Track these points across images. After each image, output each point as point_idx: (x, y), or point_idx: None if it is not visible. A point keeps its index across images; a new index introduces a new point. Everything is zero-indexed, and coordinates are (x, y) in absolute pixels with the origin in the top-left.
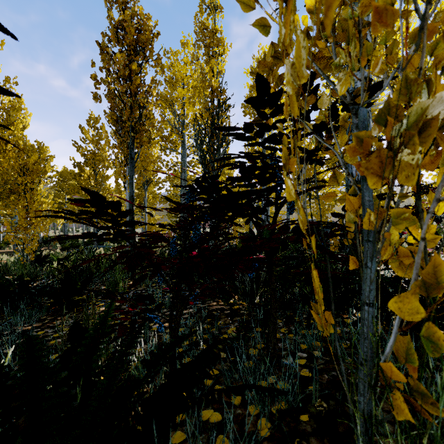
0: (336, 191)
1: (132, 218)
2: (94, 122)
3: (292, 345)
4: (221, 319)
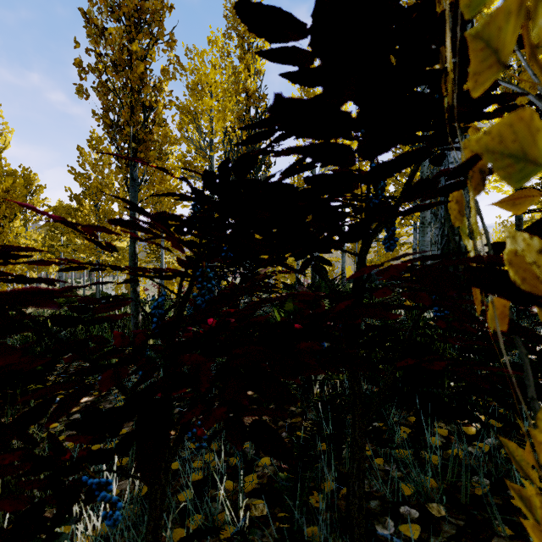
0: (401, 233)
1: (134, 264)
2: (97, 143)
3: (387, 489)
4: None
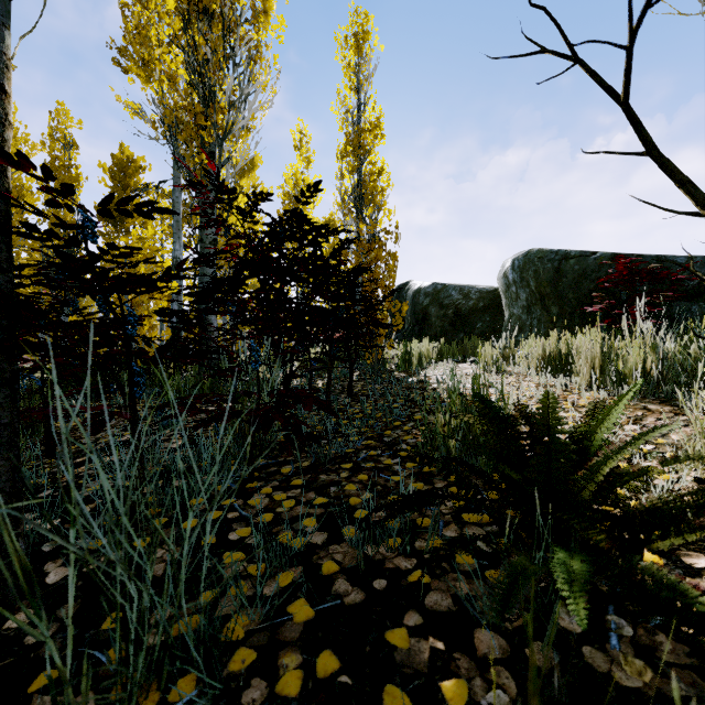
0: None
1: None
2: None
3: None
4: None
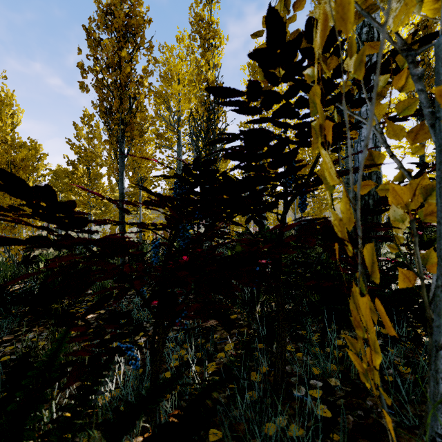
0: None
1: (122, 216)
2: (88, 119)
3: (303, 370)
4: (217, 331)
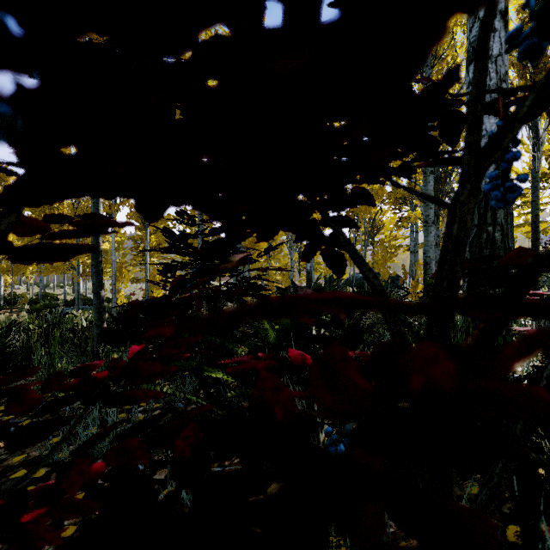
0: (397, 236)
1: (97, 262)
2: None
3: None
4: None
